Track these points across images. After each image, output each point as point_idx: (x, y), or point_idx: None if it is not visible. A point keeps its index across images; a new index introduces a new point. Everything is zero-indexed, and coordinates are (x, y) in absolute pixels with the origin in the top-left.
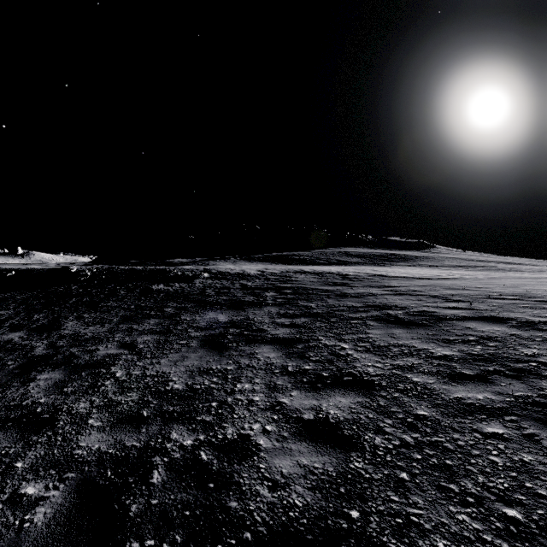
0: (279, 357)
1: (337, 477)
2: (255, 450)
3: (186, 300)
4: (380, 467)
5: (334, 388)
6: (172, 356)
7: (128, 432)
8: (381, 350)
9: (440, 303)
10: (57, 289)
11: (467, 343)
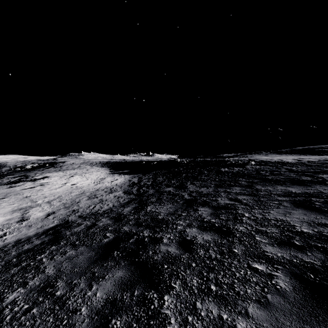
0: None
1: None
2: None
3: (250, 177)
4: None
5: None
6: (276, 210)
7: (296, 252)
8: None
9: None
10: (174, 169)
11: None
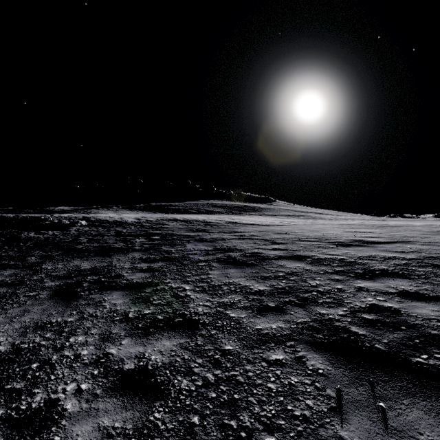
0: (124, 303)
1: (132, 435)
2: (57, 419)
3: (55, 248)
4: (178, 413)
5: (164, 331)
6: (11, 312)
7: None
8: (214, 289)
9: (268, 246)
10: None
11: (277, 278)
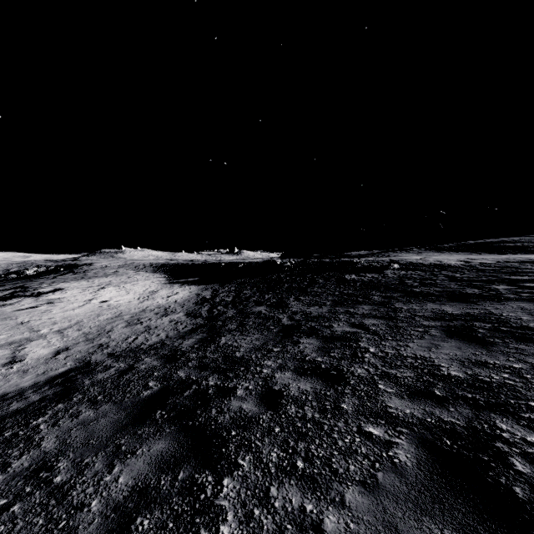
0: None
1: None
2: None
3: (388, 289)
4: None
5: None
6: (418, 342)
7: (434, 407)
8: None
9: None
10: (271, 277)
11: None
